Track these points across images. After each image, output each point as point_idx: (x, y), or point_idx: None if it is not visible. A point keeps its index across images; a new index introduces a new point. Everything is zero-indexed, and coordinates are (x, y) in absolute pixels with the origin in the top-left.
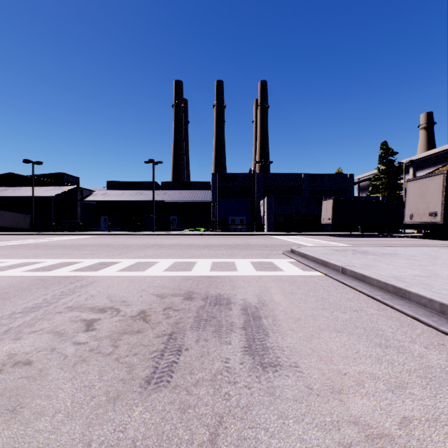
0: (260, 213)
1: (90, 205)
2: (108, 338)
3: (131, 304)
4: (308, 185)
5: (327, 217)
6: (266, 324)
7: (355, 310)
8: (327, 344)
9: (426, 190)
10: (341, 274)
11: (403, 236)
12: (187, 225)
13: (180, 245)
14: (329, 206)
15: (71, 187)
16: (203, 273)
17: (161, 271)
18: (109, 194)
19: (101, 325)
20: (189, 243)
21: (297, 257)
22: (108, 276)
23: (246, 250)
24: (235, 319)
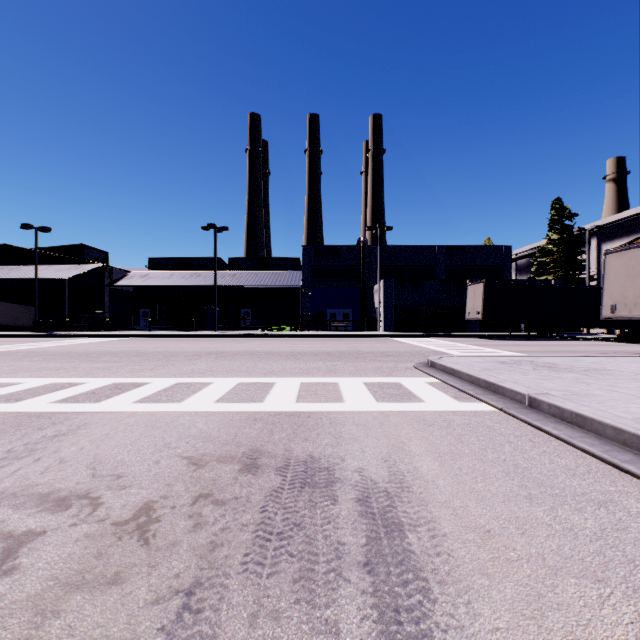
0: (373, 303)
1: (124, 292)
2: (30, 607)
3: (130, 485)
4: (444, 263)
5: (476, 309)
6: (418, 550)
7: (599, 503)
8: (592, 636)
9: (639, 267)
10: (531, 410)
11: (588, 339)
12: (266, 321)
13: (253, 353)
14: (478, 293)
15: (95, 266)
16: (283, 406)
17: (211, 401)
18: (151, 277)
19: (36, 553)
20: (266, 349)
21: (441, 374)
22: (114, 414)
23: (356, 362)
24: (346, 533)
